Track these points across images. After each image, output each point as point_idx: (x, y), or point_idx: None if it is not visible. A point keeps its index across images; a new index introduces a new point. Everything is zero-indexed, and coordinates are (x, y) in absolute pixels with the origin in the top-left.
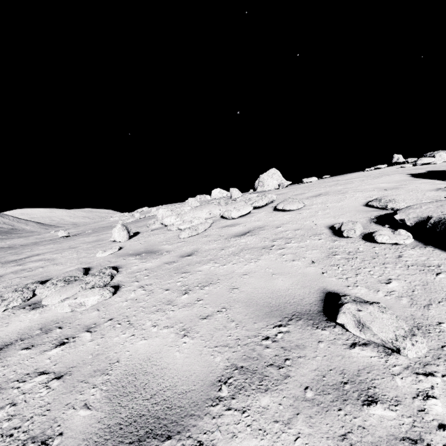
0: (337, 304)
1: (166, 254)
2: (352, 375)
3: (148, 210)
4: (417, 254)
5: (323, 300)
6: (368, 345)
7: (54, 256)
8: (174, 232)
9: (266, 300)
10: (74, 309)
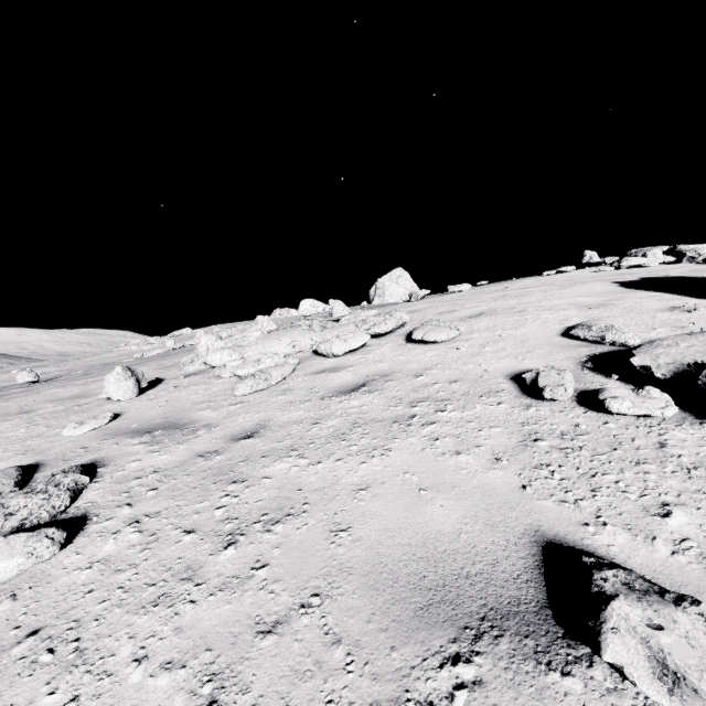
0: (588, 595)
1: (202, 432)
2: None
3: (191, 333)
4: (693, 438)
5: (541, 566)
6: None
7: None
8: (226, 381)
9: (414, 568)
10: None
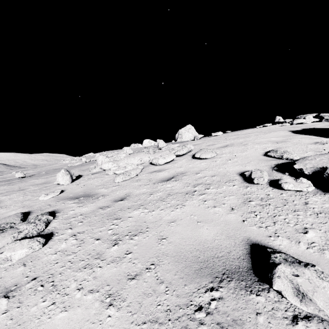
0: (268, 263)
1: (101, 198)
2: None
3: (93, 155)
4: (320, 200)
5: (249, 253)
6: (311, 318)
7: (2, 198)
8: (111, 176)
9: (194, 254)
10: None
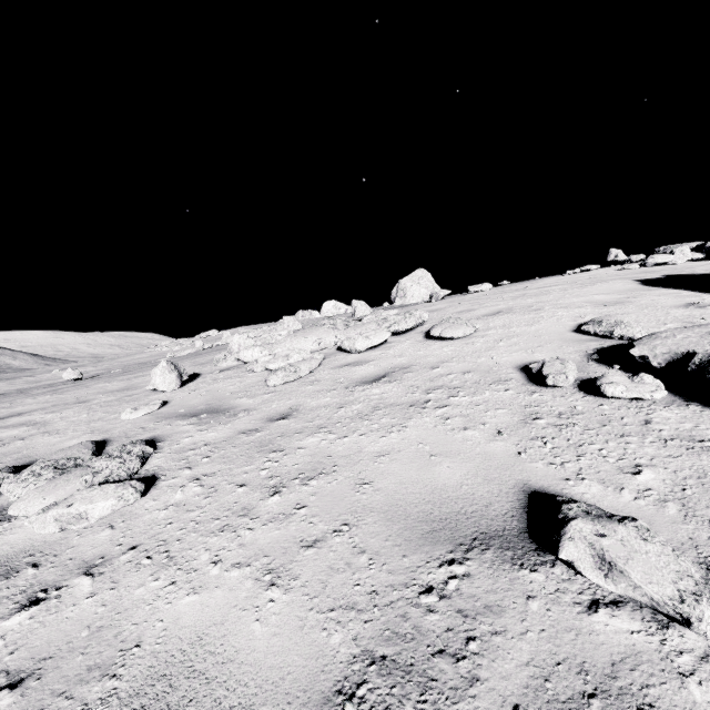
0: (556, 520)
1: (243, 414)
2: (603, 675)
3: (217, 334)
4: (676, 417)
5: (525, 507)
6: (623, 605)
7: (47, 416)
8: (259, 375)
9: (423, 508)
10: (66, 527)
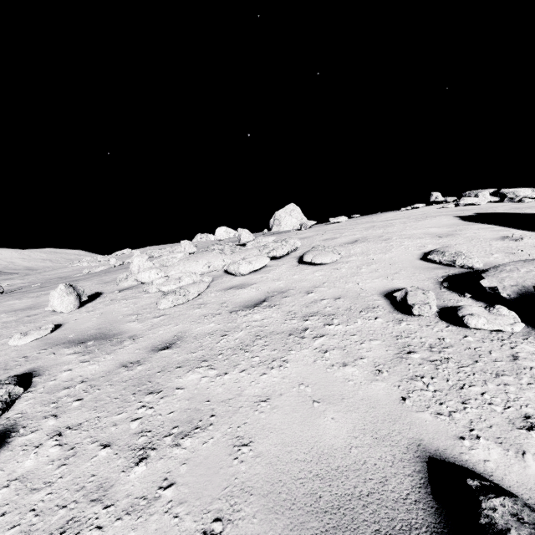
0: (478, 525)
1: (128, 343)
2: None
3: (130, 252)
4: None
5: (426, 484)
6: None
7: None
8: (153, 296)
9: (310, 487)
10: None
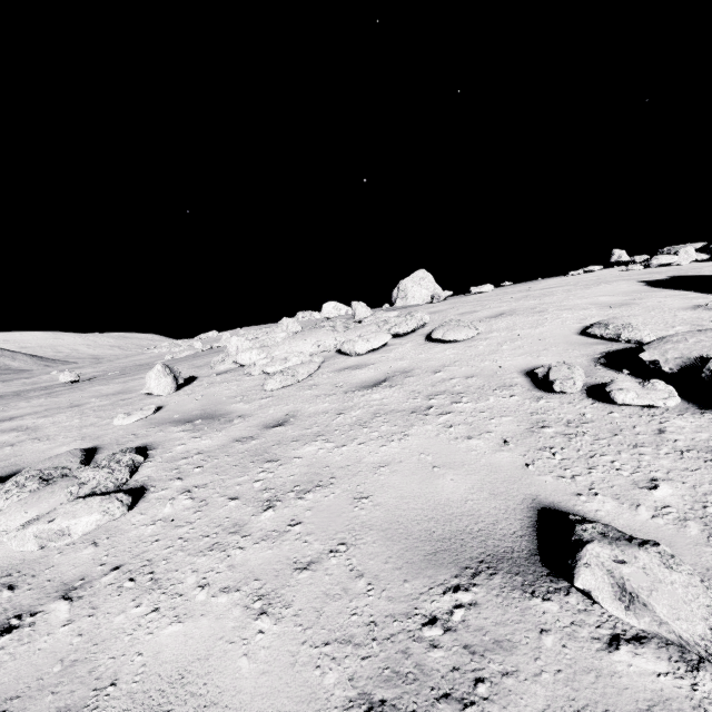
0: (569, 542)
1: (238, 421)
2: None
3: (217, 335)
4: (691, 426)
5: (534, 525)
6: (646, 641)
7: (38, 421)
8: (256, 378)
9: (425, 526)
10: (47, 544)
